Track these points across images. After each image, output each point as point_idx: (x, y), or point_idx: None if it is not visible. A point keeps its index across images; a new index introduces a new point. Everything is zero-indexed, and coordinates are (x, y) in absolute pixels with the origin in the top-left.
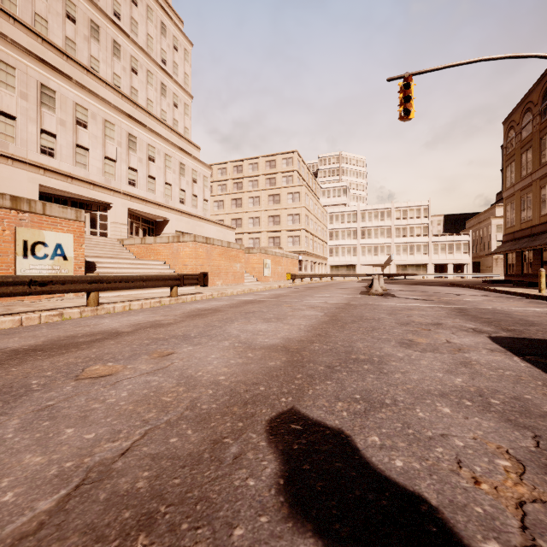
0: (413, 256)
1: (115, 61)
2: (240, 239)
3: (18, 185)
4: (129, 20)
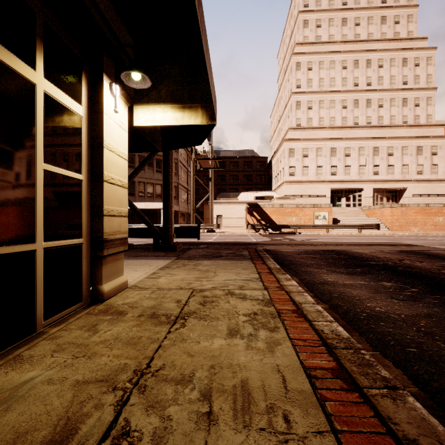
0: None
1: (368, 110)
2: None
3: (323, 190)
4: (377, 80)
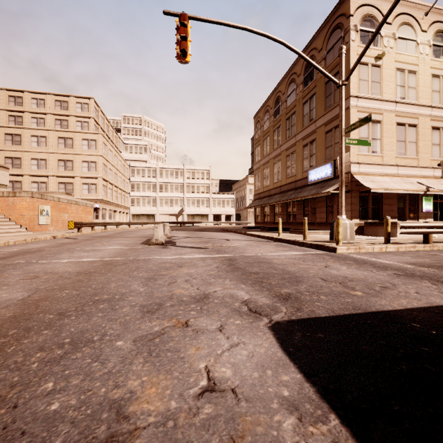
0: (199, 208)
1: None
2: (19, 182)
3: None
4: None
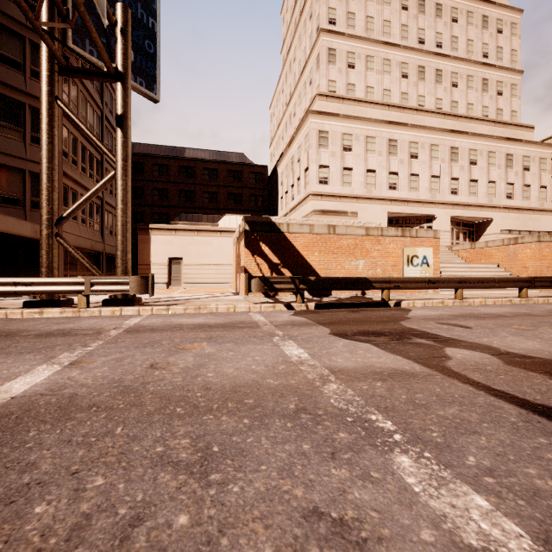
0: None
1: (437, 87)
2: None
3: (376, 215)
4: (449, 41)
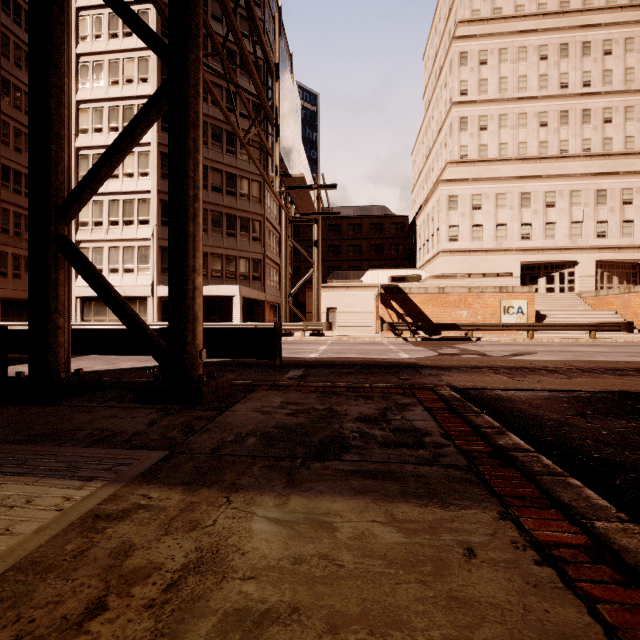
0: None
1: (584, 127)
2: None
3: (507, 265)
4: (600, 77)
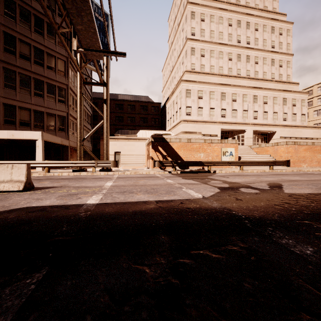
0: None
1: (247, 64)
2: None
3: (215, 130)
4: (253, 41)
